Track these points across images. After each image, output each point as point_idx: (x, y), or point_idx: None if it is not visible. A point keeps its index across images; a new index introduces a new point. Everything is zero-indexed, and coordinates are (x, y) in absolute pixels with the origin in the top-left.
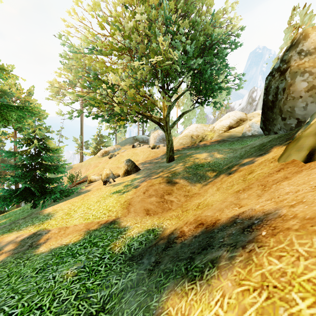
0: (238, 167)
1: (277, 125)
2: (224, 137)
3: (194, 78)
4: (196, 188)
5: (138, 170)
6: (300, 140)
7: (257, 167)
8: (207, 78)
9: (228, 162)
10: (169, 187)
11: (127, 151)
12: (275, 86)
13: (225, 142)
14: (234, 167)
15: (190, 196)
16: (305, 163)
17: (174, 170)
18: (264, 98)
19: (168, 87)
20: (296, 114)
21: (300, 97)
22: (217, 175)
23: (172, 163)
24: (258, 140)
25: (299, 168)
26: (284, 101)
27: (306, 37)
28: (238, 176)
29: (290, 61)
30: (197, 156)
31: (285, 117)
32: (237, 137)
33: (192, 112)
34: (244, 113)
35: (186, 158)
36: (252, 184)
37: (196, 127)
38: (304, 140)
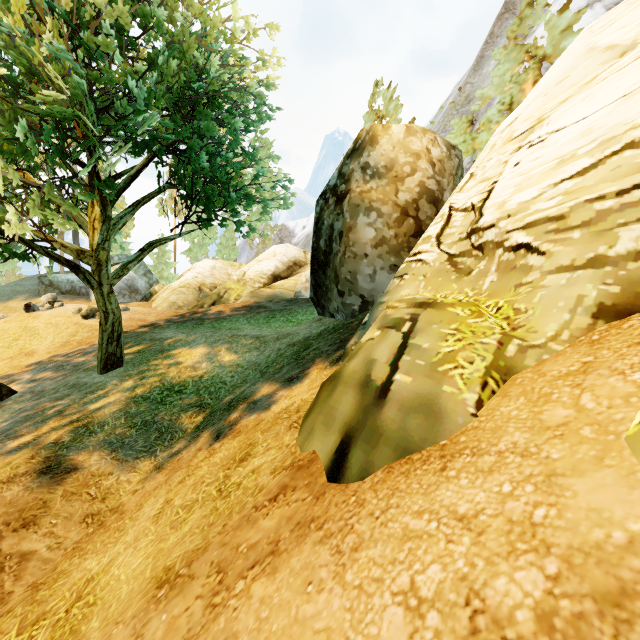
0: (243, 411)
1: (333, 301)
2: (262, 297)
3: (181, 162)
4: (135, 479)
5: (1, 398)
6: (336, 389)
7: (264, 434)
8: (208, 170)
9: (240, 381)
10: (37, 493)
11: (3, 322)
12: (329, 222)
13: (259, 312)
14: (237, 409)
15: (100, 522)
16: (328, 481)
17: (94, 412)
18: (314, 243)
19: (97, 172)
20: (360, 287)
21: (366, 255)
22: (200, 430)
23: (113, 374)
24: (307, 325)
25: (314, 500)
26: (341, 259)
27: (375, 142)
28: (221, 460)
29: (350, 181)
30: (180, 357)
31: (343, 290)
32: (285, 299)
33: (210, 230)
34: (302, 250)
35: (153, 361)
36: (201, 557)
37: (213, 267)
38: (340, 396)
